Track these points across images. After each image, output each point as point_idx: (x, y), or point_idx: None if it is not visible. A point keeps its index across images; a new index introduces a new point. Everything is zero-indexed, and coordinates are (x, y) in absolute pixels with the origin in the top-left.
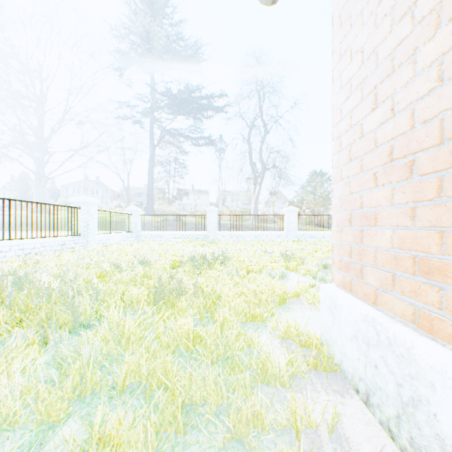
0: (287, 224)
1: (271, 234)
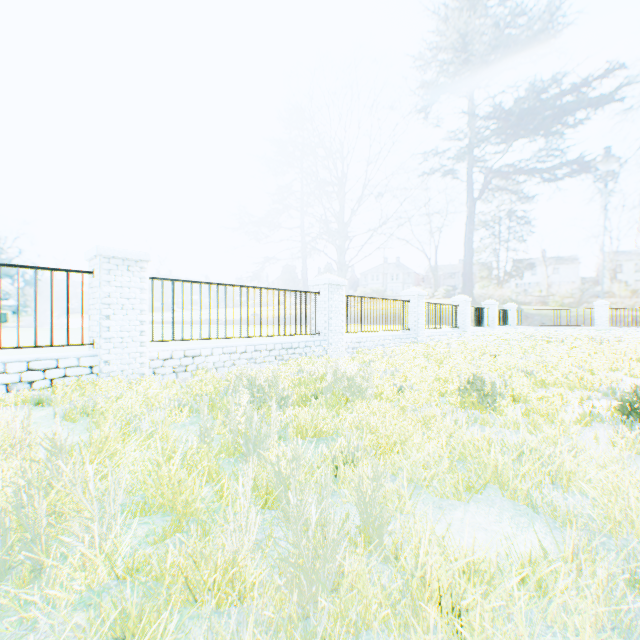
0: None
1: None
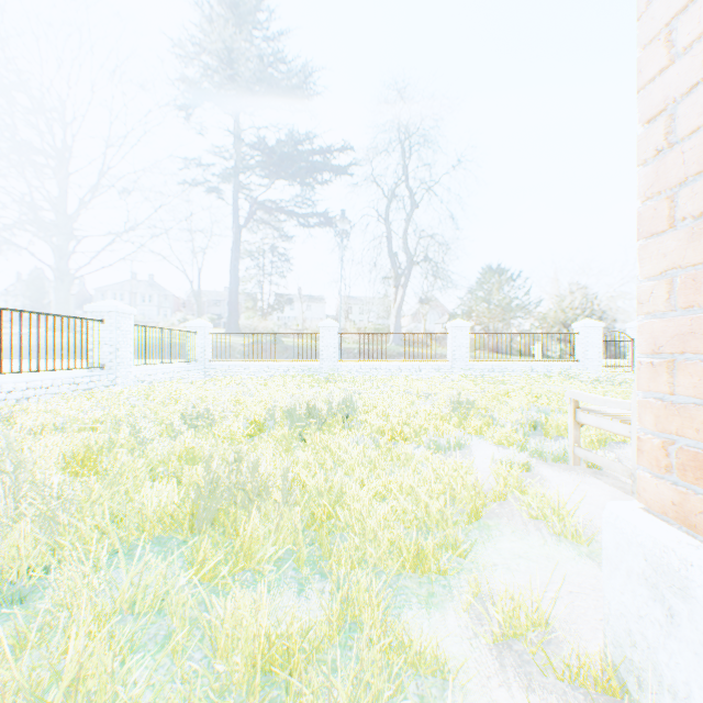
0: (453, 348)
1: (426, 364)
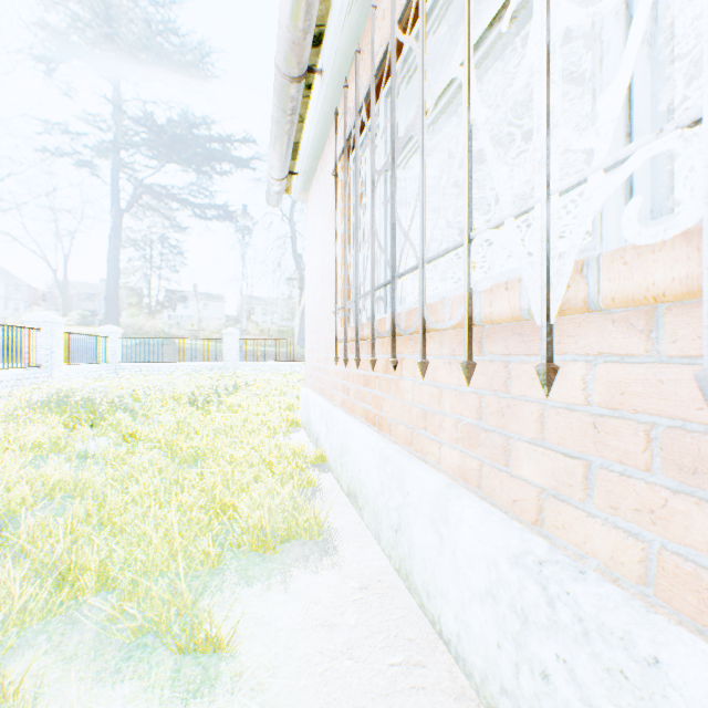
0: None
1: None
